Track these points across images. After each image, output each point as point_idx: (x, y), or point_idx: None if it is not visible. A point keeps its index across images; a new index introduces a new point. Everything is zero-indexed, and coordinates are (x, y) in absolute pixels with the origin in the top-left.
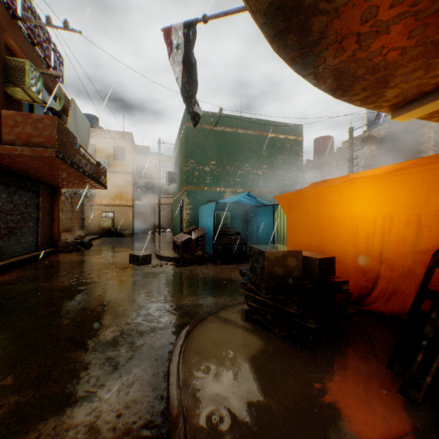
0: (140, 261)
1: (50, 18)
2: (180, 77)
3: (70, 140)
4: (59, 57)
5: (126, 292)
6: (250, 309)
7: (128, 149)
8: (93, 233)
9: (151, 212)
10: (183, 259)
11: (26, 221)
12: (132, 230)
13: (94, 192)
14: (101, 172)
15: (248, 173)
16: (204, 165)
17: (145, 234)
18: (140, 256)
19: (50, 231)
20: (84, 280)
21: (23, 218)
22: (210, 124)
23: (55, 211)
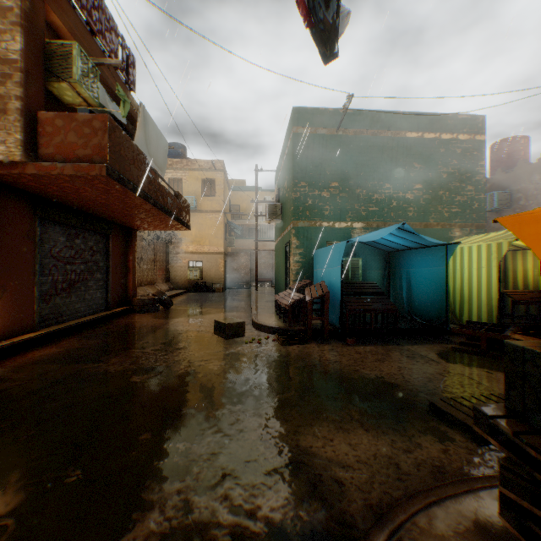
0: (228, 332)
1: None
2: None
3: (133, 156)
4: (129, 56)
5: (199, 397)
6: None
7: (219, 182)
8: (179, 287)
9: (247, 261)
10: (292, 331)
11: (91, 272)
12: (224, 284)
13: (179, 237)
14: (182, 207)
15: (390, 198)
16: (320, 189)
17: (239, 288)
18: (228, 324)
19: (123, 285)
20: (144, 363)
21: (88, 268)
22: (329, 127)
23: (129, 260)
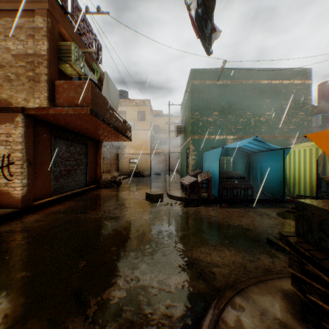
0: (153, 199)
1: (87, 8)
2: (192, 2)
3: (102, 101)
4: (98, 44)
5: (139, 232)
6: (306, 302)
7: (147, 112)
8: (124, 174)
9: (164, 158)
10: (190, 199)
11: (78, 165)
12: (150, 172)
13: (124, 145)
14: (127, 128)
15: (250, 121)
16: (207, 116)
17: (159, 175)
18: (153, 195)
19: (94, 172)
20: (109, 214)
21: (76, 163)
22: (213, 79)
23: (97, 158)
